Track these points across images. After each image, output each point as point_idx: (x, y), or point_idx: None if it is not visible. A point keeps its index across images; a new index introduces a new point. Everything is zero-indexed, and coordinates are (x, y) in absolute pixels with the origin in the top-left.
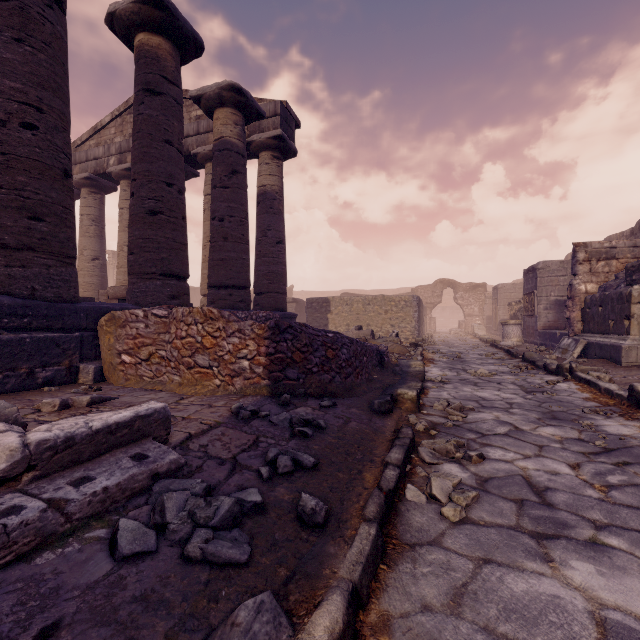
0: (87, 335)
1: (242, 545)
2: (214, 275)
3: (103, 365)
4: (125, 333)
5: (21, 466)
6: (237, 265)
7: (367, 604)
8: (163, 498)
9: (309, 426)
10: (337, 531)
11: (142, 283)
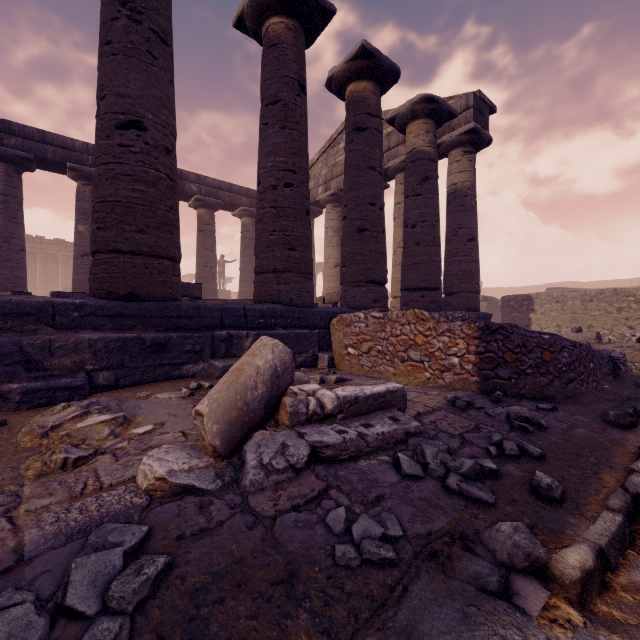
0: (322, 332)
1: (487, 493)
2: (407, 279)
3: (334, 355)
4: (350, 331)
5: (337, 409)
6: (429, 268)
7: (615, 570)
8: (422, 446)
9: (528, 423)
10: (575, 510)
11: (352, 290)
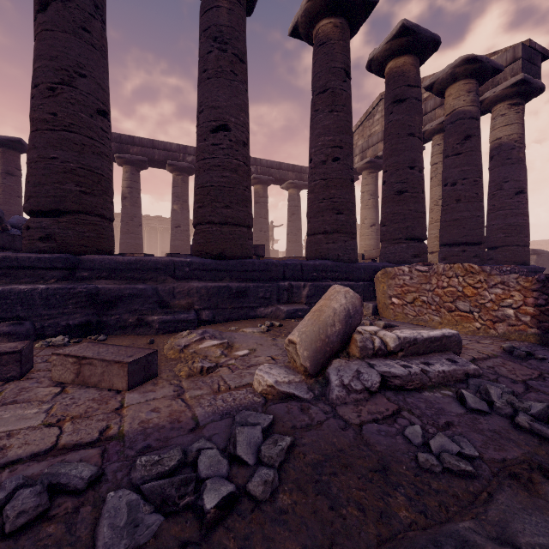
0: (366, 284)
1: None
2: (446, 234)
3: (377, 304)
4: (394, 283)
5: (398, 348)
6: (470, 223)
7: None
8: (486, 386)
9: None
10: None
11: (391, 247)
